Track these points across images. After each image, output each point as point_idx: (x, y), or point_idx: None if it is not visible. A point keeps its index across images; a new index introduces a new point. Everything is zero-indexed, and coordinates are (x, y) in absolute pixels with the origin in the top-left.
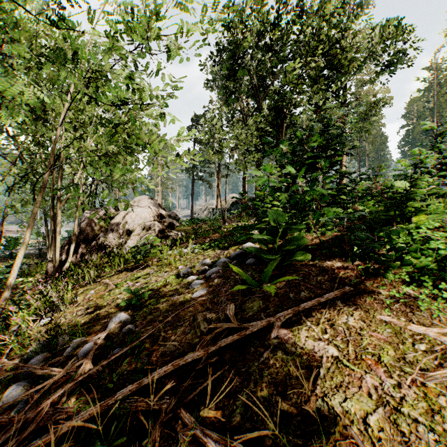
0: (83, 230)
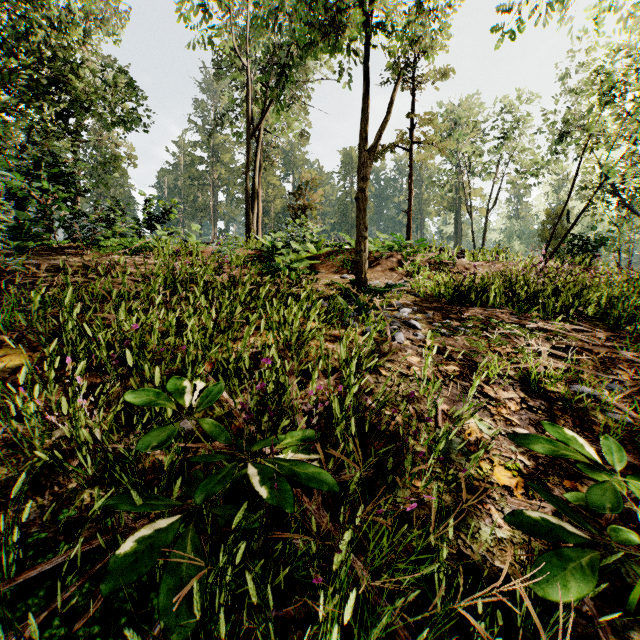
0: None
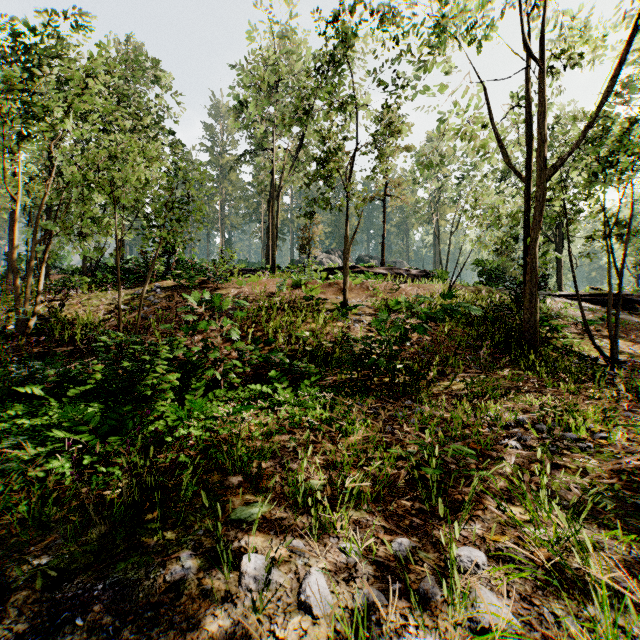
0: None
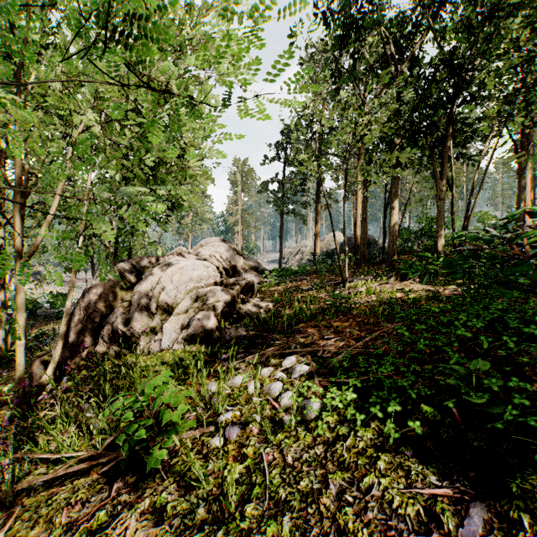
0: (89, 303)
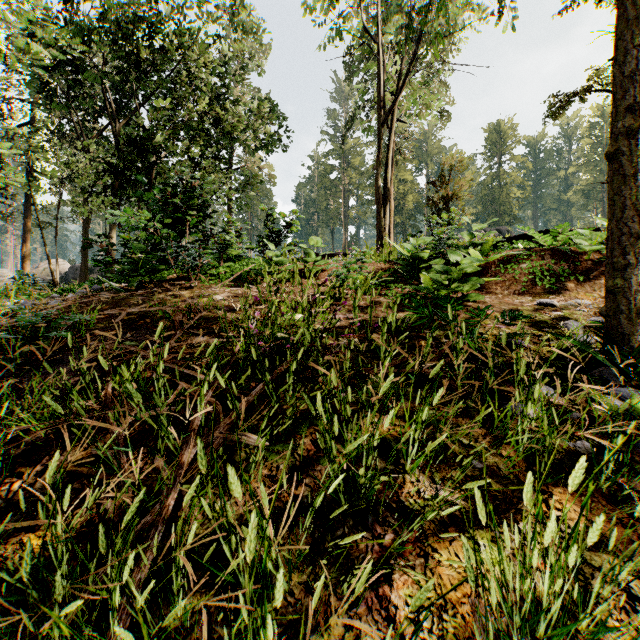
0: None
